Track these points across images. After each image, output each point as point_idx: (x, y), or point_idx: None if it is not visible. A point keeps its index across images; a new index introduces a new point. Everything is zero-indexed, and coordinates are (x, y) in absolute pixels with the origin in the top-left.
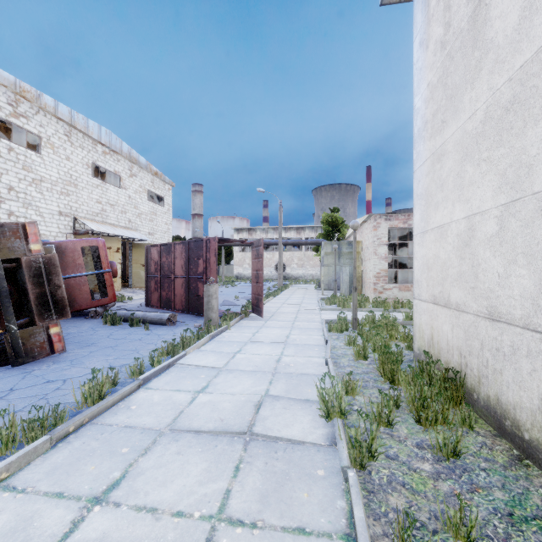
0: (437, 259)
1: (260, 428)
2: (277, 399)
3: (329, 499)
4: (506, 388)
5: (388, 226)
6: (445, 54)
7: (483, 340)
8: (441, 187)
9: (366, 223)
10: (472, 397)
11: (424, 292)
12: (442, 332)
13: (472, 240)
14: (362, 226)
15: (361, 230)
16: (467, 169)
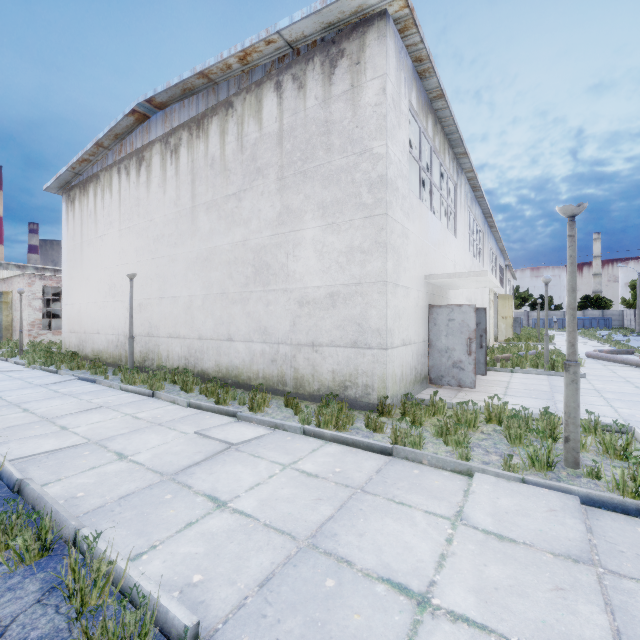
0: (72, 316)
1: (3, 370)
2: (1, 368)
3: (38, 371)
4: (87, 350)
5: (43, 284)
6: (74, 244)
7: (83, 339)
8: (73, 290)
9: (18, 278)
10: (81, 358)
11: (67, 329)
12: (73, 342)
13: (81, 311)
14: (13, 278)
15: (11, 282)
16: (80, 288)
